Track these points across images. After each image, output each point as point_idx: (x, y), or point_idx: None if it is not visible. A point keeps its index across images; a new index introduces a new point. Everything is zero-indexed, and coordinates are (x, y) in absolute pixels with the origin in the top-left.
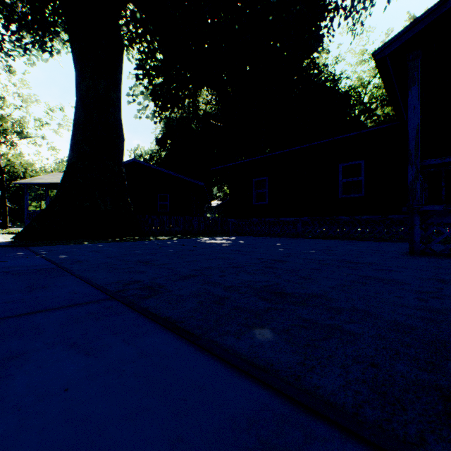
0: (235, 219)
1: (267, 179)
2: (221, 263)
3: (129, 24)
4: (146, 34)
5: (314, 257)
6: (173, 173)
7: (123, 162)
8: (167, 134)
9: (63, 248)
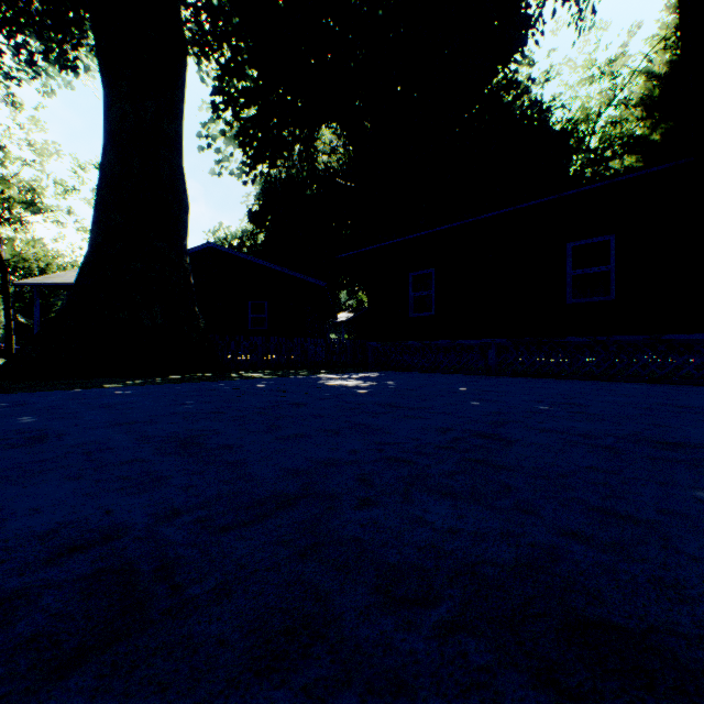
0: (378, 342)
1: (434, 272)
2: (359, 444)
3: (200, 17)
4: (229, 34)
5: (562, 426)
6: (275, 266)
7: (186, 244)
8: (266, 206)
9: (52, 398)
